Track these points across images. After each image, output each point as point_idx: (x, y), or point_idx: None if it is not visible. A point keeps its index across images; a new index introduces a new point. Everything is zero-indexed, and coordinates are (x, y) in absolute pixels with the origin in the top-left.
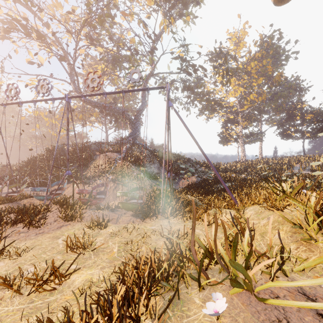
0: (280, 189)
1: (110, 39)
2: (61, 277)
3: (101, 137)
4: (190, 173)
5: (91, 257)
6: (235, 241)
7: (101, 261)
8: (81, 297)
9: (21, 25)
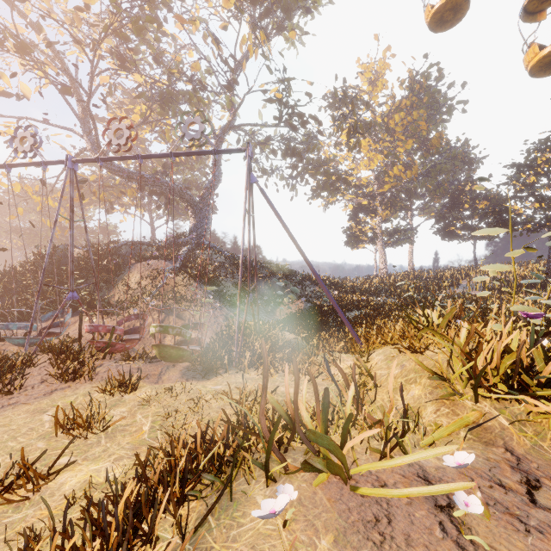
0: (424, 319)
1: (156, 60)
2: (37, 478)
3: (132, 233)
4: (292, 296)
5: (101, 442)
6: (325, 402)
7: (117, 447)
8: (71, 510)
9: None
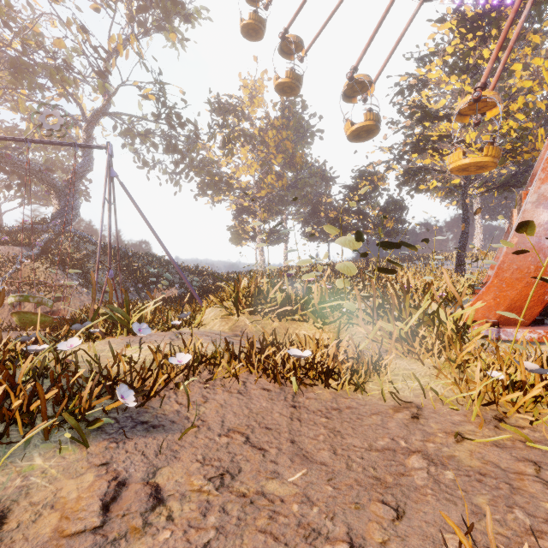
0: None
1: (6, 24)
2: None
3: None
4: (165, 282)
5: None
6: (127, 300)
7: None
8: None
9: None
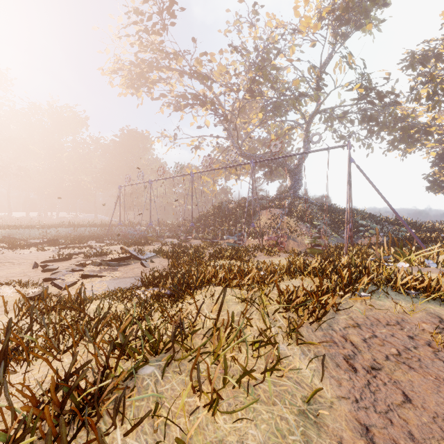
0: None
1: (272, 87)
2: None
3: (283, 194)
4: (372, 231)
5: None
6: (401, 245)
7: None
8: None
9: (198, 99)
